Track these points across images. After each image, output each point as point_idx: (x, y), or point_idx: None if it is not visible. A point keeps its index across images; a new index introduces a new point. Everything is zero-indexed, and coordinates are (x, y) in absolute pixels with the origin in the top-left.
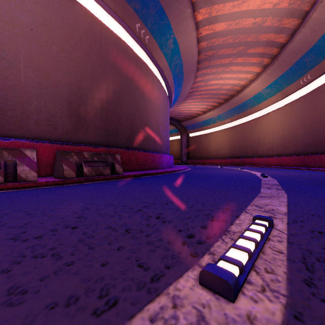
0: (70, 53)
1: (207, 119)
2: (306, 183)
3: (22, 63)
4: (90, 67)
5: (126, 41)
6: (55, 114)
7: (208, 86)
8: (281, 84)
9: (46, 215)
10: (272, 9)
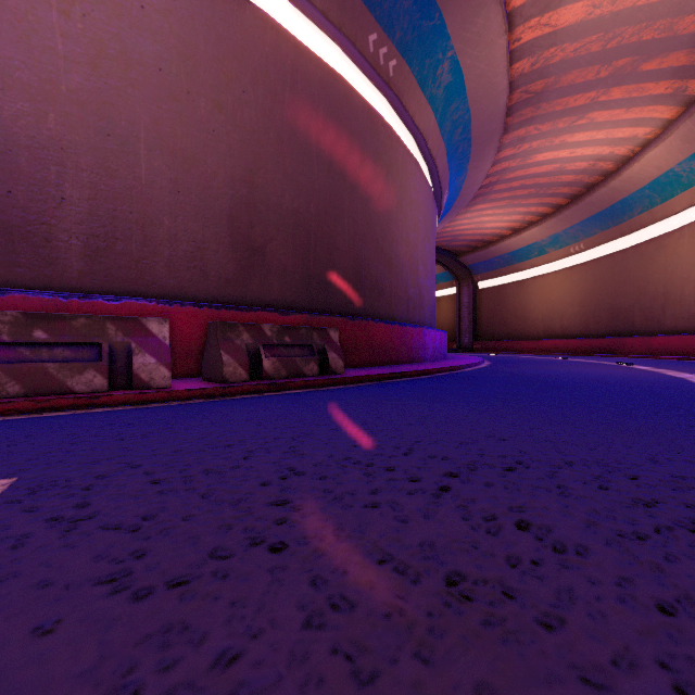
0: (233, 112)
1: (523, 247)
2: None
3: (143, 142)
4: (273, 141)
5: (347, 78)
6: (204, 245)
7: (529, 166)
8: None
9: (196, 486)
10: None
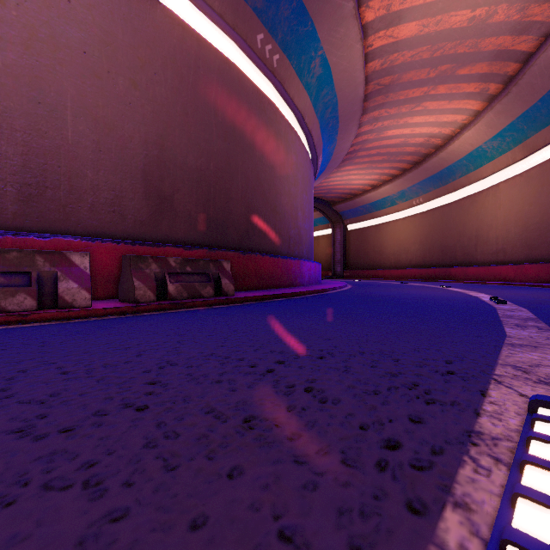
0: (146, 89)
1: (380, 199)
2: None
3: (70, 110)
4: (180, 113)
5: (240, 66)
6: (122, 194)
7: (382, 139)
8: (523, 129)
9: (94, 375)
10: None
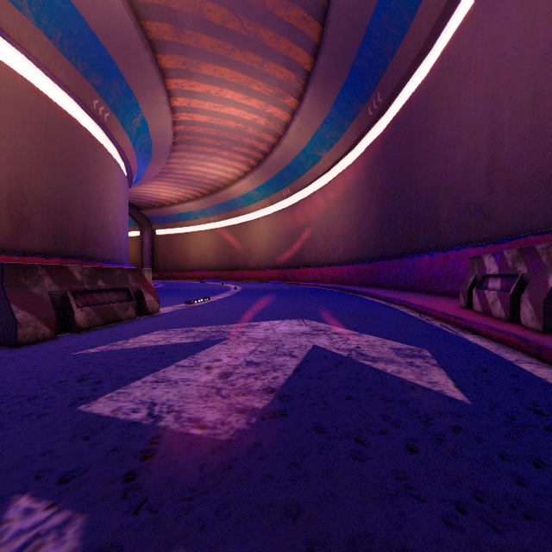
0: (11, 139)
1: (185, 212)
2: (255, 291)
3: None
4: (35, 156)
5: (77, 115)
6: None
7: (187, 170)
8: (268, 189)
9: None
10: (252, 122)
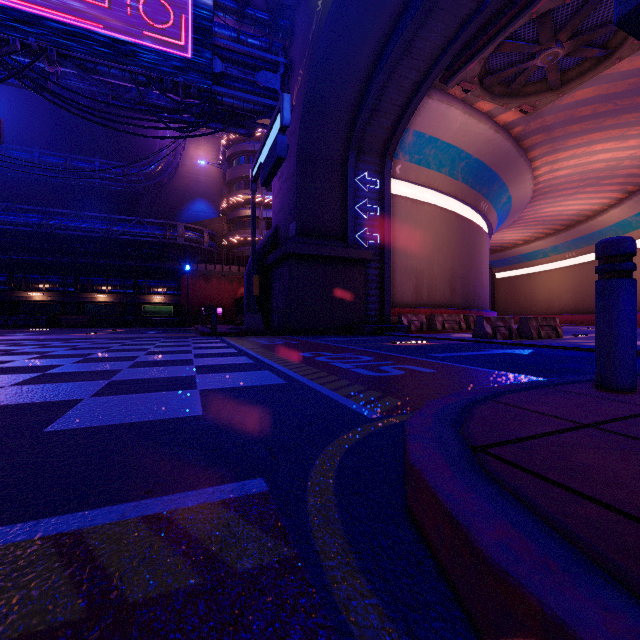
0: (450, 248)
1: (531, 251)
2: None
3: (435, 264)
4: (457, 253)
5: (469, 216)
6: (444, 290)
7: (539, 213)
8: None
9: None
10: (628, 156)
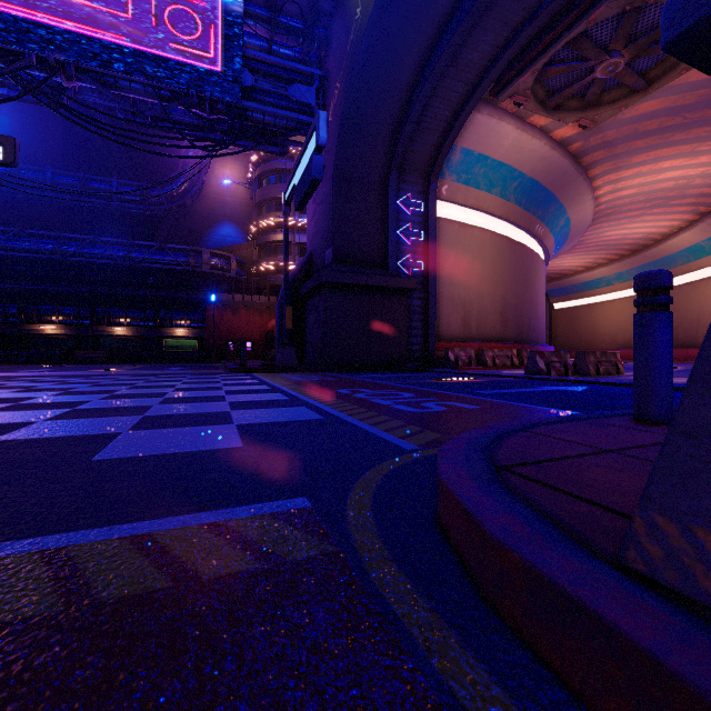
0: (501, 276)
1: (593, 279)
2: None
3: (485, 294)
4: (509, 281)
5: (523, 240)
6: (496, 322)
7: (601, 237)
8: None
9: None
10: (700, 174)
